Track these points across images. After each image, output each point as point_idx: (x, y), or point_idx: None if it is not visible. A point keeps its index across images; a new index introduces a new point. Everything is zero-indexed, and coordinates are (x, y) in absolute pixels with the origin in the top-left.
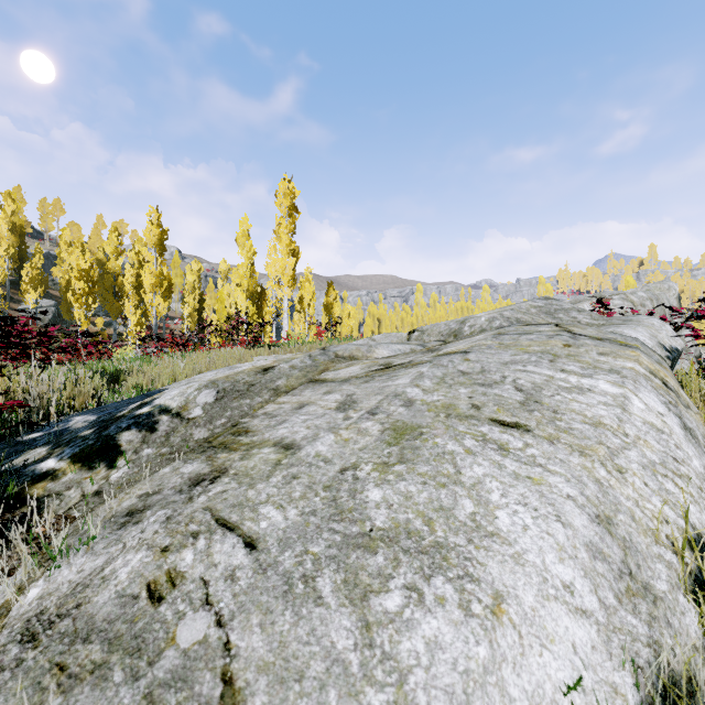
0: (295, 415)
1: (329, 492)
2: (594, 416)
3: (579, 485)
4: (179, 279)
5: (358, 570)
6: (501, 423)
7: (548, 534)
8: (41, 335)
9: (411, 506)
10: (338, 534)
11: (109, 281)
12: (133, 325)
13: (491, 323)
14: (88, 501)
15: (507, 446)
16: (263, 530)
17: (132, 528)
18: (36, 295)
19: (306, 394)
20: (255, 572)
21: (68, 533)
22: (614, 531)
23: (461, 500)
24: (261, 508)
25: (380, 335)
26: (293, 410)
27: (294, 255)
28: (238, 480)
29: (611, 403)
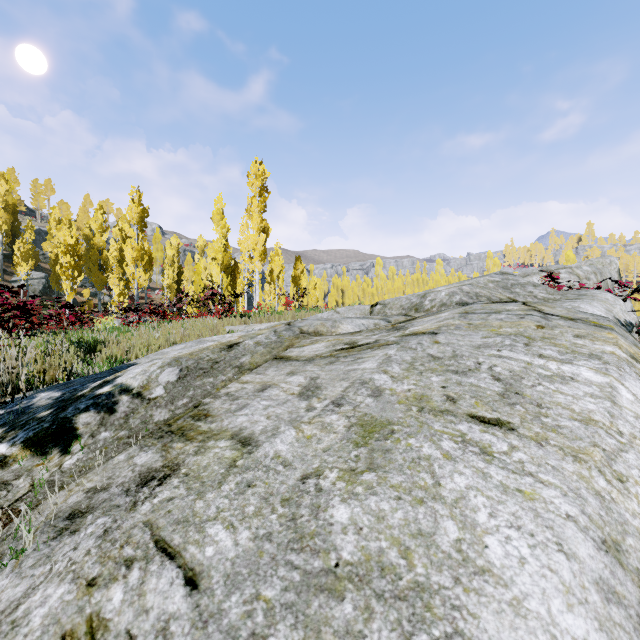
0: (257, 399)
1: (288, 508)
2: (582, 411)
3: (579, 500)
4: (159, 253)
5: (321, 624)
6: (481, 420)
7: (550, 571)
8: (16, 309)
9: (384, 530)
10: (297, 571)
11: (95, 255)
12: (117, 296)
13: (452, 297)
14: (37, 492)
15: (490, 449)
16: (208, 560)
17: (67, 539)
18: (27, 268)
19: (270, 374)
20: (193, 625)
21: (7, 534)
22: (624, 561)
23: (442, 522)
24: (209, 527)
25: (344, 308)
26: (255, 392)
27: (265, 231)
28: (187, 484)
29: (599, 395)
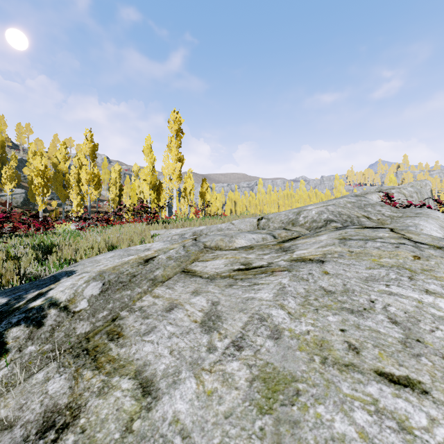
0: (164, 322)
1: None
2: None
3: None
4: (106, 175)
5: None
6: (390, 378)
7: None
8: None
9: None
10: None
11: (60, 177)
12: (75, 206)
13: (320, 215)
14: None
15: (408, 423)
16: None
17: None
18: (12, 186)
19: (177, 290)
20: None
21: None
22: None
23: None
24: None
25: (237, 220)
26: (163, 311)
27: (180, 161)
28: None
29: None
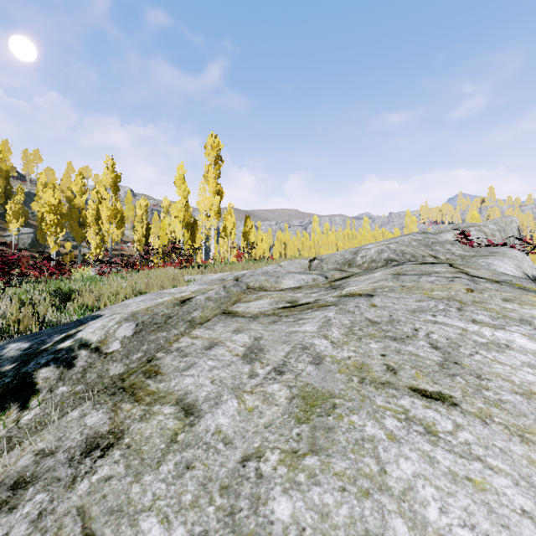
0: (204, 358)
1: (227, 499)
2: (523, 383)
3: (532, 491)
4: (131, 212)
5: None
6: (423, 393)
7: None
8: None
9: (328, 531)
10: None
11: (75, 214)
12: (94, 248)
13: (380, 254)
14: None
15: (434, 428)
16: None
17: (3, 519)
18: (18, 225)
19: (218, 330)
20: None
21: None
22: None
23: (390, 520)
24: (142, 520)
25: (286, 262)
26: (203, 350)
27: (219, 194)
28: (127, 460)
29: (535, 364)
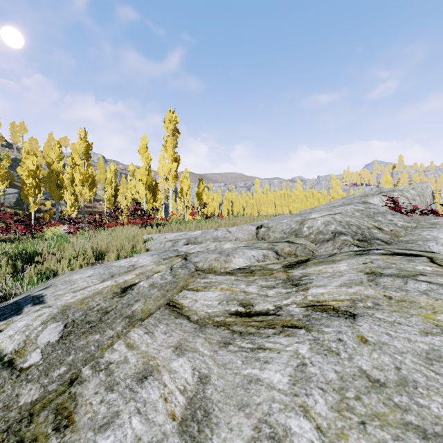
0: (130, 406)
1: None
2: None
3: None
4: (102, 175)
5: None
6: None
7: None
8: None
9: None
10: None
11: (53, 177)
12: (69, 207)
13: (327, 226)
14: None
15: None
16: None
17: None
18: (4, 186)
19: (157, 338)
20: None
21: None
22: None
23: None
24: None
25: (235, 228)
26: (133, 380)
27: (176, 161)
28: None
29: None
